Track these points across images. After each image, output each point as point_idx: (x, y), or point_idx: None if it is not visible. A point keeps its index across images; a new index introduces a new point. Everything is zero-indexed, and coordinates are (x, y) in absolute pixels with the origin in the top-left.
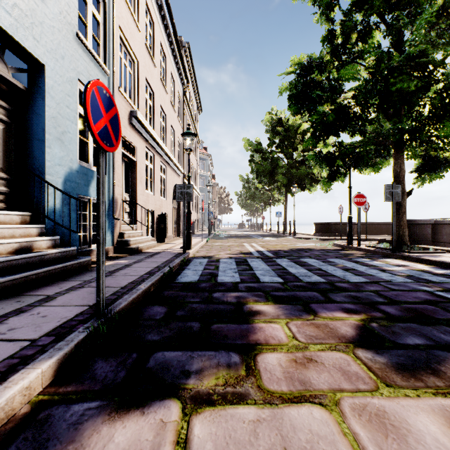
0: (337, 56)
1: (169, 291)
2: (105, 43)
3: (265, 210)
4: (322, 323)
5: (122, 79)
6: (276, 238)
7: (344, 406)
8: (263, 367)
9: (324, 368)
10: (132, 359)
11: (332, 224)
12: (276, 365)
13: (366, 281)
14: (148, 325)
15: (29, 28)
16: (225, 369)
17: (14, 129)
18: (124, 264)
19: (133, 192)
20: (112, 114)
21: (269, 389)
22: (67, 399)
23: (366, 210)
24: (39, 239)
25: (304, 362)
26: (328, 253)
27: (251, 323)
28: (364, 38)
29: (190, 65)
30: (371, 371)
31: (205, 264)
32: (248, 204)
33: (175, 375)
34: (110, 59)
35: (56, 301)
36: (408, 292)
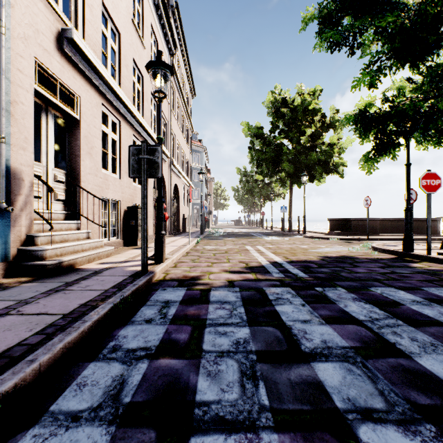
0: None
1: None
2: None
3: (263, 206)
4: None
5: None
6: (284, 238)
7: None
8: None
9: None
10: None
11: (352, 220)
12: None
13: None
14: None
15: None
16: None
17: None
18: None
19: (73, 168)
20: None
21: None
22: None
23: (412, 201)
24: None
25: None
26: (395, 269)
27: None
28: None
29: (179, 33)
30: None
31: (173, 315)
32: (245, 200)
33: None
34: None
35: None
36: None
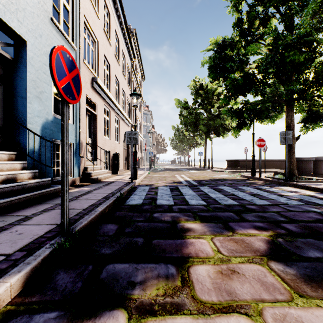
0: (244, 37)
1: (119, 212)
2: (73, 26)
3: (190, 151)
4: (239, 238)
5: (86, 54)
6: (199, 171)
7: (267, 317)
8: (195, 278)
9: (245, 279)
10: (88, 271)
11: (240, 161)
12: (206, 276)
13: (269, 204)
14: (103, 241)
15: (14, 12)
16: (164, 280)
17: (3, 89)
18: (86, 191)
19: (94, 137)
20: (74, 74)
21: (202, 299)
22: (31, 309)
23: (265, 150)
24: (22, 172)
25: (228, 273)
26: (237, 182)
27: (183, 239)
28: (264, 24)
29: (136, 46)
30: (285, 282)
31: (147, 191)
32: (178, 147)
33: (123, 286)
34: (77, 39)
35: (32, 221)
36: (302, 212)
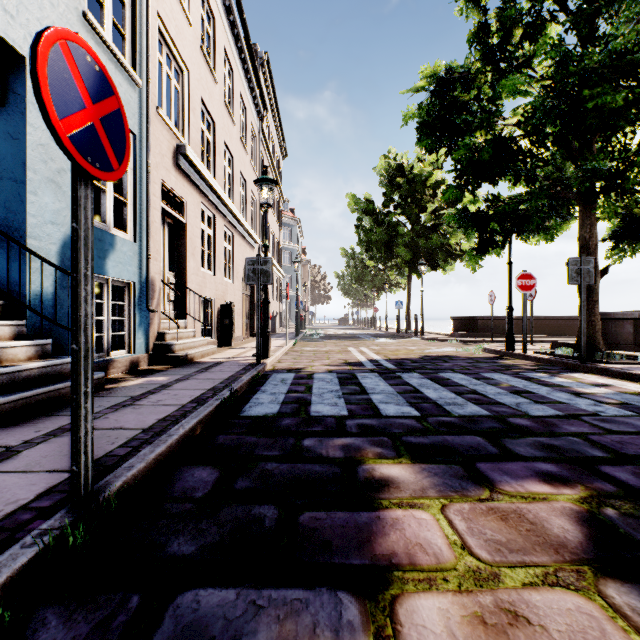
0: (492, 63)
1: (227, 434)
2: (135, 36)
3: (378, 299)
4: (510, 507)
5: (163, 97)
6: (396, 340)
7: None
8: None
9: None
10: (126, 615)
11: (479, 319)
12: (443, 634)
13: (558, 414)
14: (178, 515)
15: None
16: None
17: None
18: (159, 384)
19: (181, 270)
20: (107, 109)
21: None
22: None
23: (532, 298)
24: (12, 344)
25: (502, 624)
26: (479, 364)
27: (375, 509)
28: (534, 35)
29: (269, 86)
30: None
31: (290, 383)
32: (353, 291)
33: None
34: (143, 62)
35: (15, 462)
36: (639, 436)
